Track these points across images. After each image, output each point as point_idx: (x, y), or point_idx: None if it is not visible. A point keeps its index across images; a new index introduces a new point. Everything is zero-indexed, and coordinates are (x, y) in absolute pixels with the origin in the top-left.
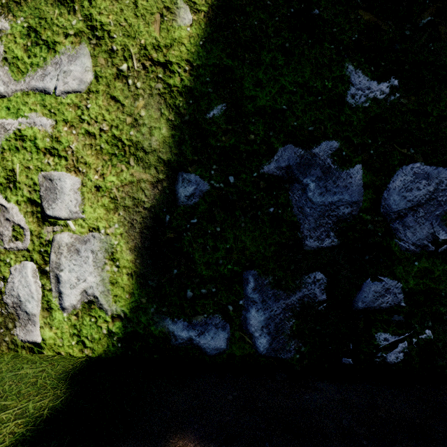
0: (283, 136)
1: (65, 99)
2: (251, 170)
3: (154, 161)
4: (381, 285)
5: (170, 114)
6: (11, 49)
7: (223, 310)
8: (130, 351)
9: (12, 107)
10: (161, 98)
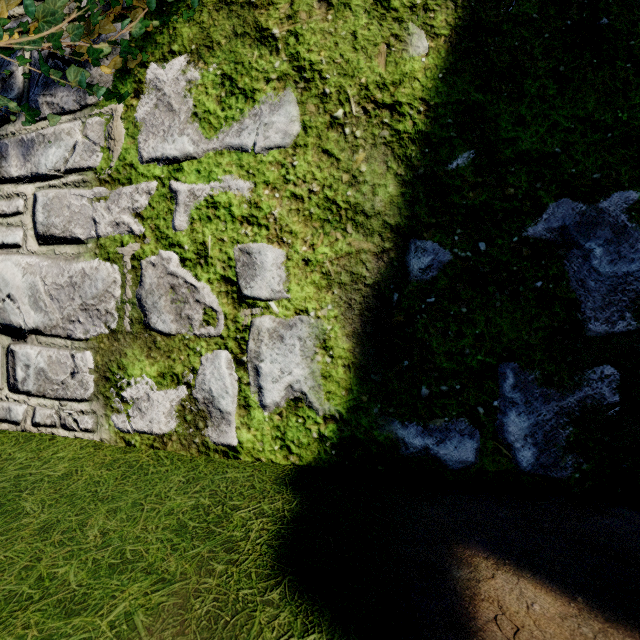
0: (556, 188)
1: (266, 157)
2: (509, 234)
3: (377, 227)
4: None
5: (398, 167)
6: (202, 102)
7: (471, 413)
8: (347, 460)
9: (203, 170)
10: (387, 149)
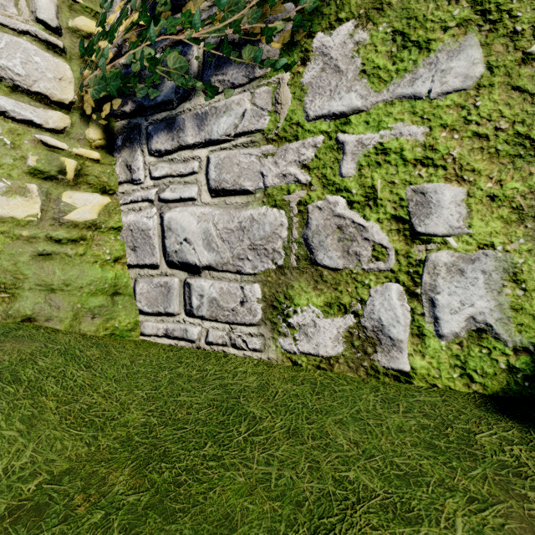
0: None
1: (442, 101)
2: None
3: None
4: None
5: None
6: (370, 59)
7: None
8: None
9: (372, 121)
10: None
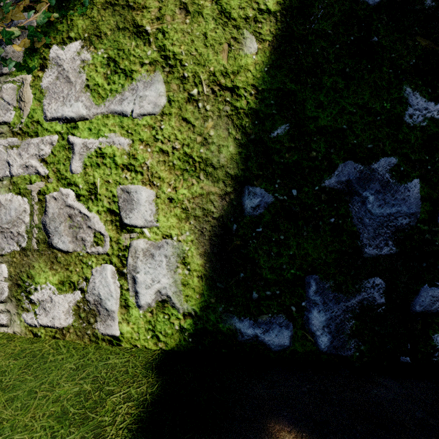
0: (344, 153)
1: (141, 121)
2: (312, 184)
3: (222, 176)
4: (438, 290)
5: (236, 133)
6: (92, 77)
7: (287, 310)
8: (200, 346)
9: (94, 128)
10: (229, 119)
